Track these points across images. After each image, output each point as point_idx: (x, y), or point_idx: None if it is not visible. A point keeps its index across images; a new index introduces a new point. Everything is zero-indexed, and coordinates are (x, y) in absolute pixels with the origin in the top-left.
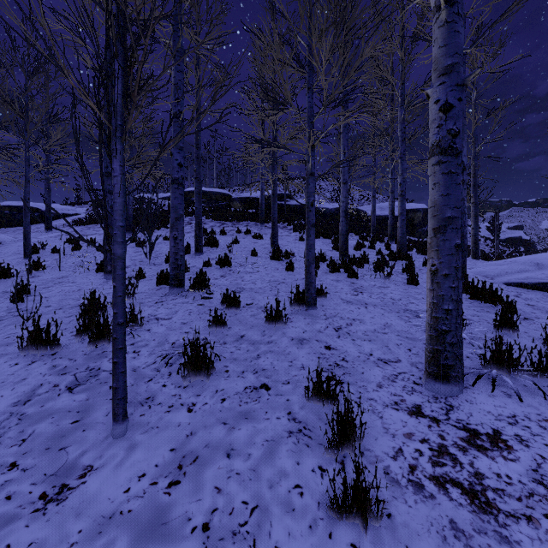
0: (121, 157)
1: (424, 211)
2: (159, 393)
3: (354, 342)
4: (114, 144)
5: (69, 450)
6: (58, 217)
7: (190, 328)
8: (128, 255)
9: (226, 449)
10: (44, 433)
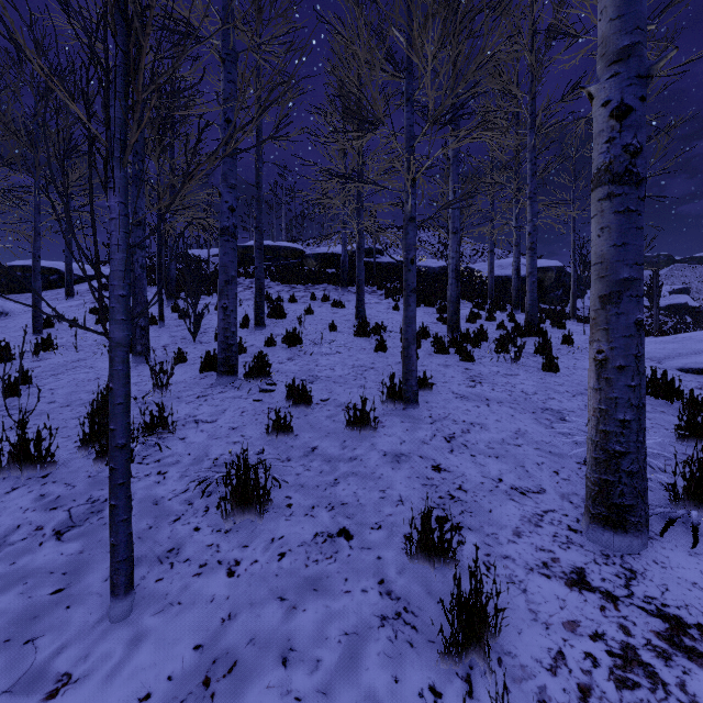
0: (121, 189)
1: (557, 270)
2: (188, 541)
3: (475, 460)
4: (110, 169)
5: (40, 644)
6: (83, 279)
7: (241, 436)
8: (167, 330)
9: (281, 649)
10: (7, 612)
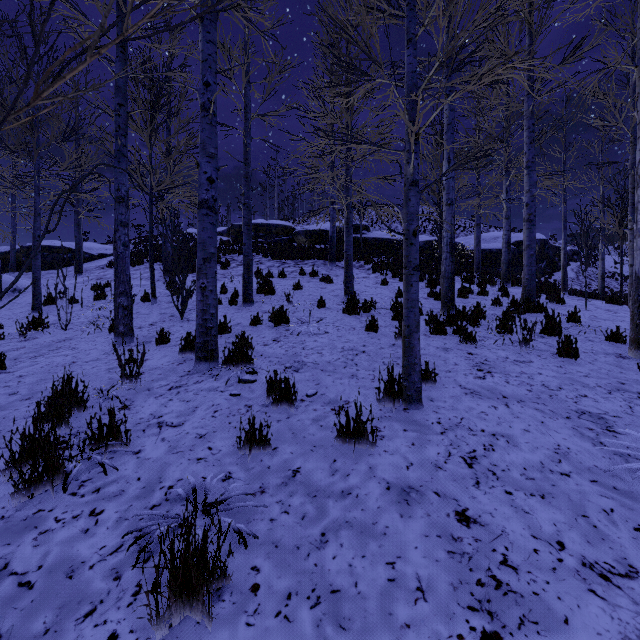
0: None
1: (541, 243)
2: None
3: (513, 502)
4: None
5: None
6: (94, 257)
7: (208, 448)
8: (158, 307)
9: None
10: None
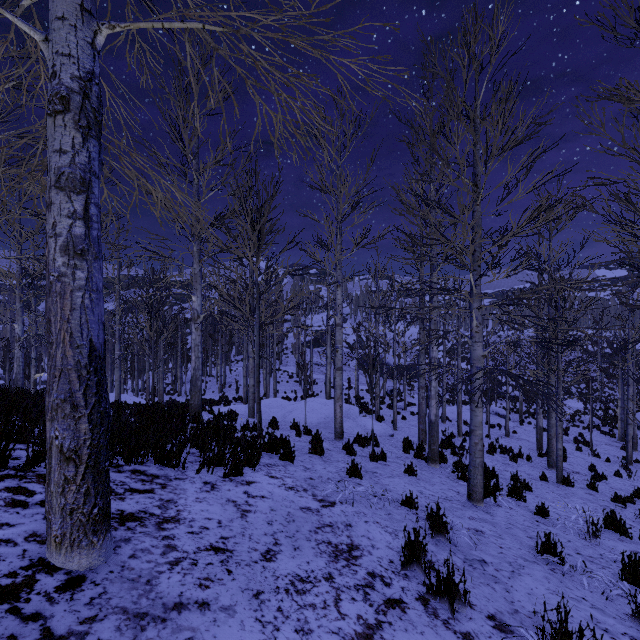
0: None
1: None
2: None
3: None
4: None
5: None
6: None
7: None
8: None
9: (628, 489)
10: None
